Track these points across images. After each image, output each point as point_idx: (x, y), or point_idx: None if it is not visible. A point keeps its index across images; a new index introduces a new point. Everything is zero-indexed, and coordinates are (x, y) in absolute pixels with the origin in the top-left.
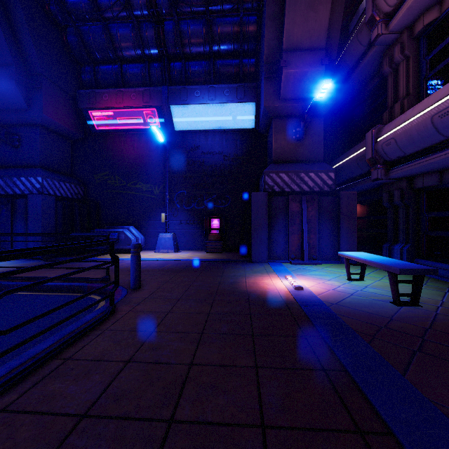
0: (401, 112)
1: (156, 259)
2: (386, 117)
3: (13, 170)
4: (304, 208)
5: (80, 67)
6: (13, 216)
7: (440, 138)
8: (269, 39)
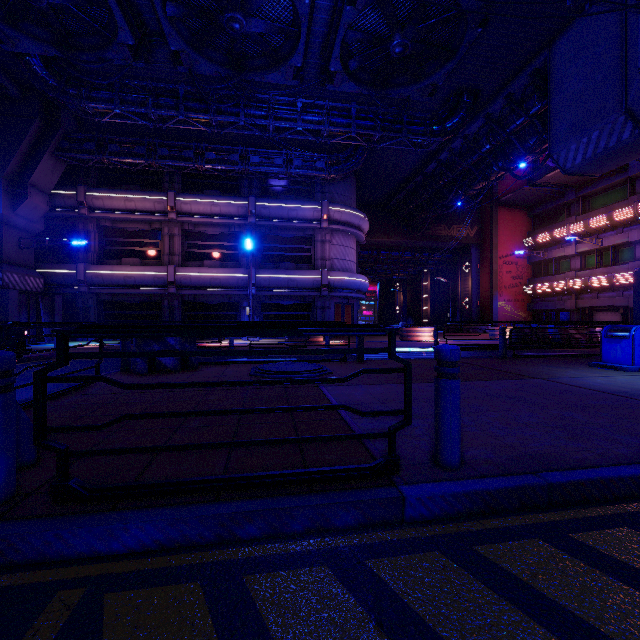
0: (94, 259)
1: None
2: (82, 257)
3: None
4: (41, 305)
5: None
6: None
7: (125, 284)
8: (14, 164)
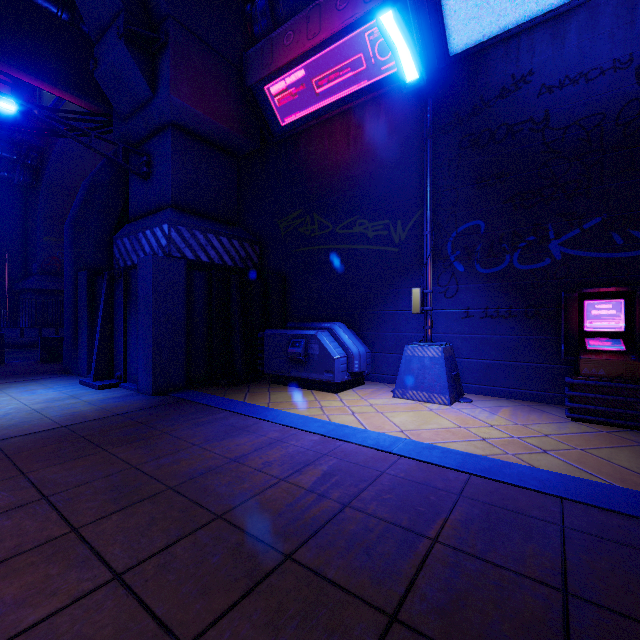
0: None
1: (391, 441)
2: None
3: (142, 220)
4: None
5: (249, 7)
6: (127, 303)
7: None
8: None
